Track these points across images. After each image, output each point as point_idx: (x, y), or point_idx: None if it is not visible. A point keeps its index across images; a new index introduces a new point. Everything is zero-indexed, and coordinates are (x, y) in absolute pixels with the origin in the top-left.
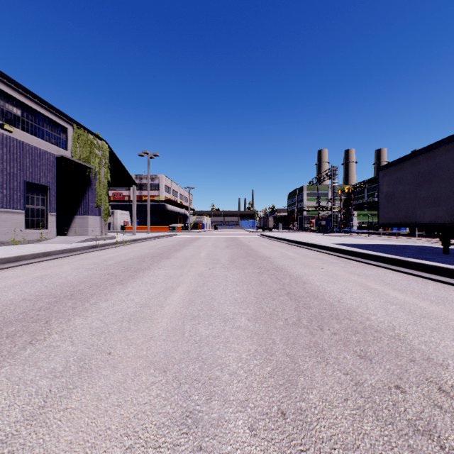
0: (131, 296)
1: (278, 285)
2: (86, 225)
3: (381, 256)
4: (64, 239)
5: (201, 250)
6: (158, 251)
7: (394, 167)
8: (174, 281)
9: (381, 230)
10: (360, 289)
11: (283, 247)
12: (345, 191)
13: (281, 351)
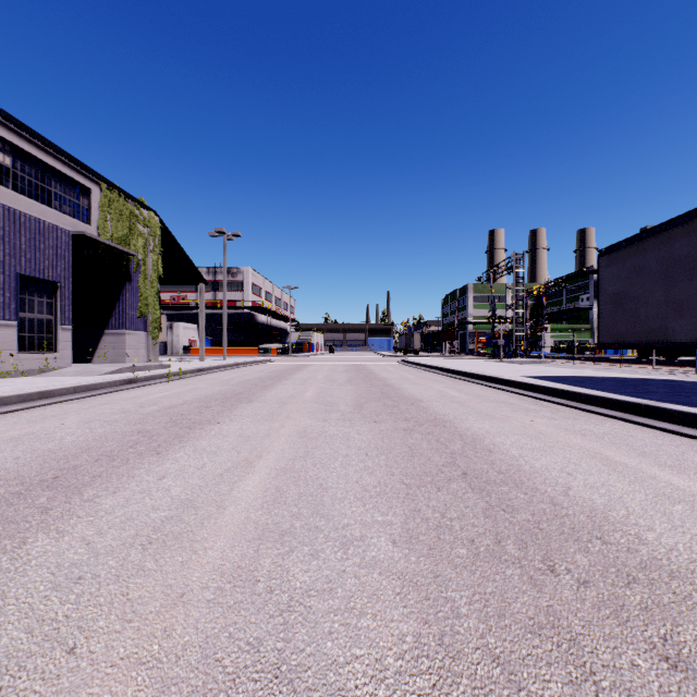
0: (167, 480)
1: (443, 456)
2: (123, 346)
3: (613, 399)
4: (85, 368)
5: (306, 386)
6: (236, 389)
7: (627, 250)
8: (253, 447)
9: (594, 353)
10: (597, 466)
11: (440, 382)
12: (533, 292)
13: (478, 642)
